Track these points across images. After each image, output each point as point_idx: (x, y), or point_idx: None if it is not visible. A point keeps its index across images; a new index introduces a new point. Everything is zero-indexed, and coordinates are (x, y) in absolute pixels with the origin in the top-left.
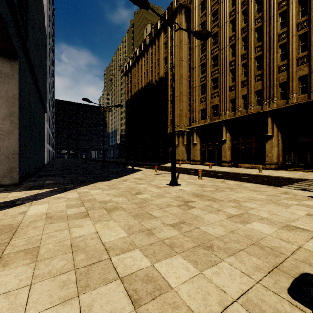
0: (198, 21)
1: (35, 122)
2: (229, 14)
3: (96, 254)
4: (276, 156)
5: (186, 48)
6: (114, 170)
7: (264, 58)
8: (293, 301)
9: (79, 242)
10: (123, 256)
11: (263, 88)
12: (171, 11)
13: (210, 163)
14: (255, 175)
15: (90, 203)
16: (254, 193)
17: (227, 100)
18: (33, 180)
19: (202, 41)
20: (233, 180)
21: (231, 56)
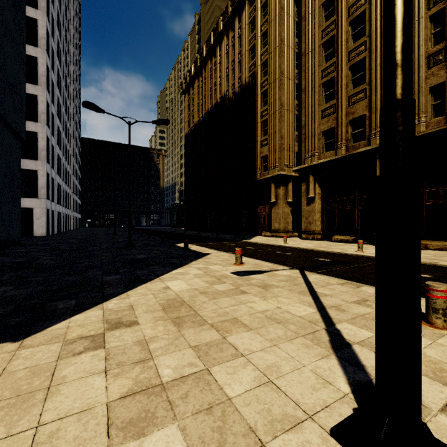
0: None
1: None
2: None
3: None
4: None
5: (291, 22)
6: (138, 257)
7: None
8: None
9: None
10: None
11: None
12: None
13: (345, 236)
14: None
15: None
16: None
17: None
18: None
19: None
20: None
21: None
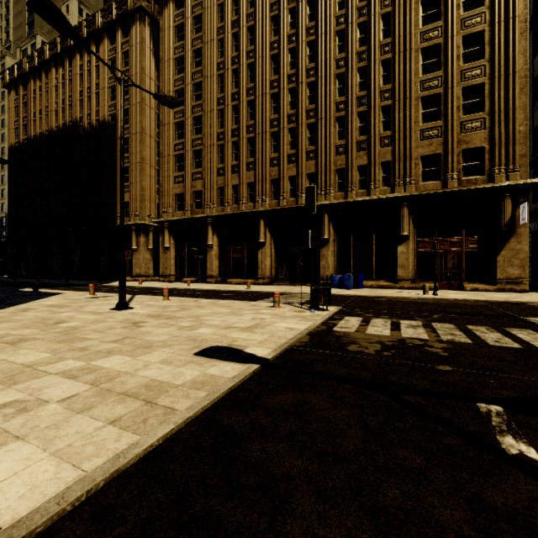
0: (173, 52)
1: None
2: (217, 66)
3: (14, 370)
4: (268, 268)
5: (152, 85)
6: None
7: (257, 143)
8: (194, 356)
9: None
10: (52, 365)
11: (256, 182)
12: (124, 10)
13: (191, 278)
14: (241, 292)
15: None
16: (222, 308)
17: (214, 187)
18: None
19: (178, 87)
20: (211, 298)
21: (219, 126)
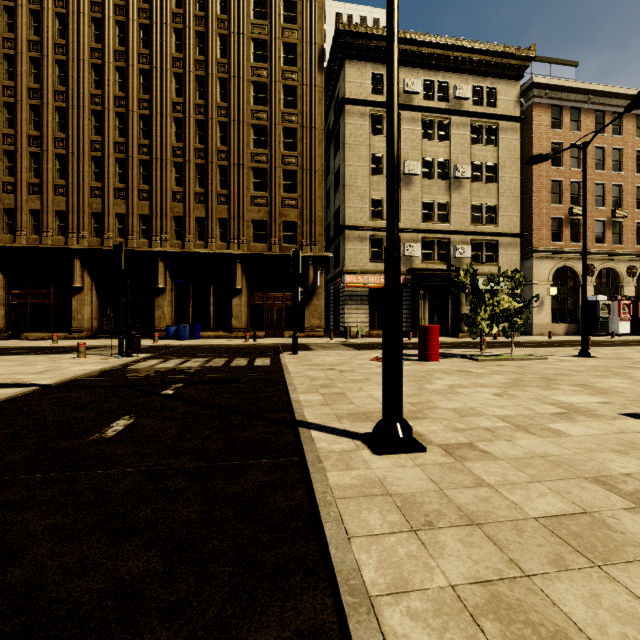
0: None
1: None
2: (2, 40)
3: None
4: (88, 318)
5: None
6: None
7: (71, 164)
8: None
9: None
10: None
11: (69, 211)
12: None
13: None
14: (42, 347)
15: None
16: (9, 362)
17: None
18: None
19: None
20: None
21: (6, 125)
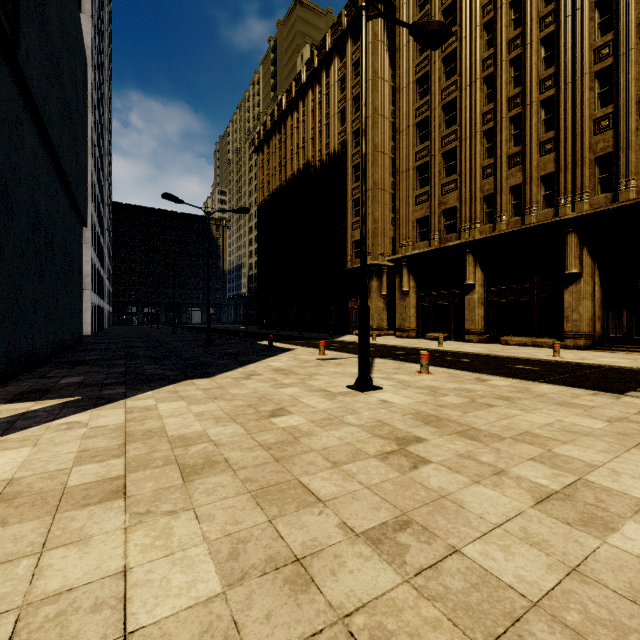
0: None
1: (53, 242)
2: (481, 11)
3: None
4: (587, 319)
5: (385, 88)
6: (229, 351)
7: (562, 102)
8: None
9: (43, 632)
10: None
11: (559, 170)
12: (354, 12)
13: (439, 334)
14: (546, 362)
15: (145, 445)
16: (571, 413)
17: (477, 197)
18: (37, 374)
19: (421, 72)
20: (501, 374)
21: (485, 103)
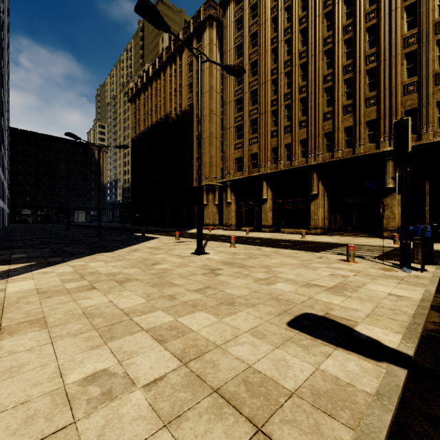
0: (234, 42)
1: None
2: (271, 41)
3: (115, 317)
4: (321, 219)
5: (217, 74)
6: (116, 239)
7: (309, 101)
8: (289, 328)
9: (93, 310)
10: (145, 316)
11: (308, 138)
12: (198, 22)
13: (248, 227)
14: (297, 241)
15: (93, 276)
16: (289, 259)
17: (268, 148)
18: None
19: None
20: (271, 247)
21: (272, 94)
